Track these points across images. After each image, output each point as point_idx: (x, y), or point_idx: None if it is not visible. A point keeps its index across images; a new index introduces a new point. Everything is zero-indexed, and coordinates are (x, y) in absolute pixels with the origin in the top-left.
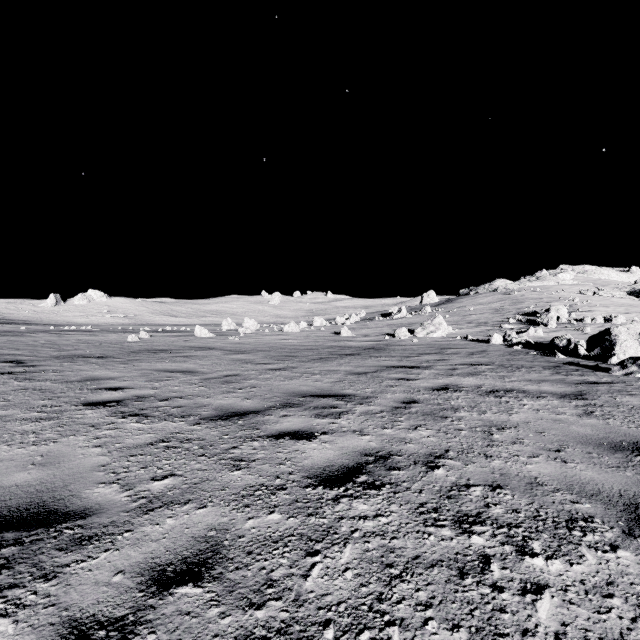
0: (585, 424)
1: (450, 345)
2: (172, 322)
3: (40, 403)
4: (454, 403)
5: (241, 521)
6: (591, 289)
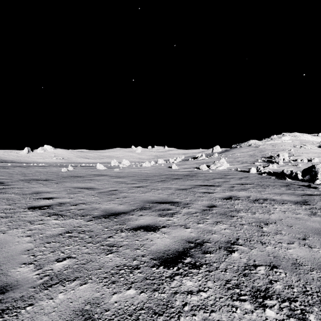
0: (314, 221)
1: (229, 173)
2: (86, 161)
3: (4, 207)
4: (236, 207)
5: (108, 296)
6: (299, 144)
